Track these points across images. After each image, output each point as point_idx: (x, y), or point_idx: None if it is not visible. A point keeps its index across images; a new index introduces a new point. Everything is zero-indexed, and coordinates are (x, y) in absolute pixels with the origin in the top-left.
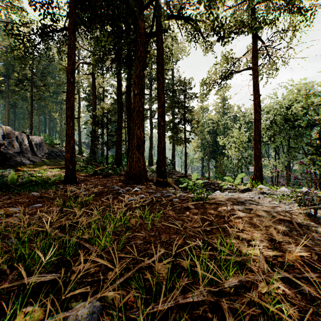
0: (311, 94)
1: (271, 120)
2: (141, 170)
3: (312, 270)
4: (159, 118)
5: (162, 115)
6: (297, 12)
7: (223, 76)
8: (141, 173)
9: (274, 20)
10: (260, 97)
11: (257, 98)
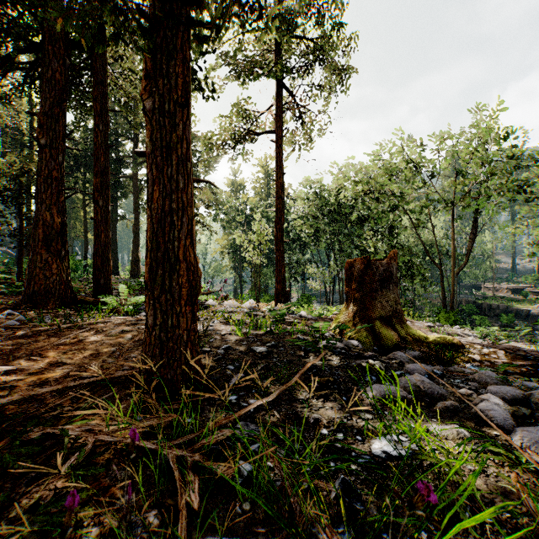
0: (359, 180)
1: (321, 211)
2: (50, 284)
3: (33, 388)
4: (95, 193)
5: (102, 189)
6: (330, 68)
7: (237, 139)
8: (49, 289)
9: (303, 71)
10: (282, 176)
11: (278, 178)
